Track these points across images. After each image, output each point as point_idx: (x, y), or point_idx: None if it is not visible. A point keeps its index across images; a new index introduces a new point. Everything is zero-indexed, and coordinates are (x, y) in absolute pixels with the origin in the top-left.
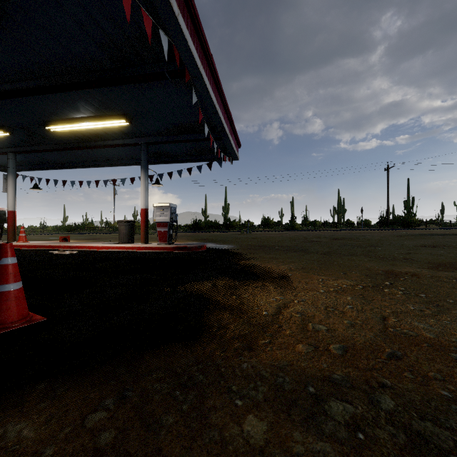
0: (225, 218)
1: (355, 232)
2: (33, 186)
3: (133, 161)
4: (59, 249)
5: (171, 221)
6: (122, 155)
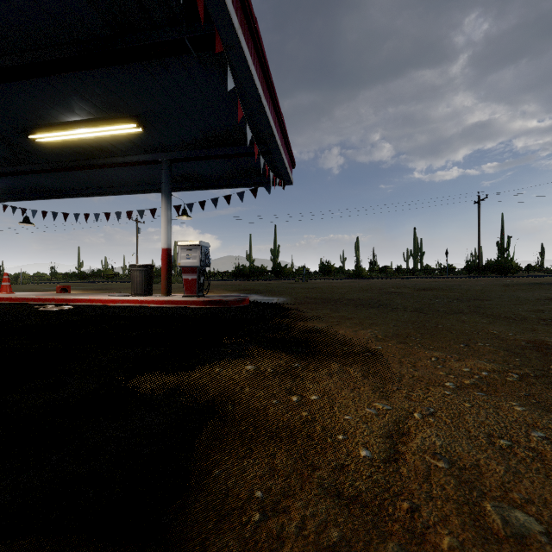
0: (274, 263)
1: (442, 280)
2: (23, 220)
3: (153, 187)
4: (51, 303)
5: (202, 264)
6: (139, 178)
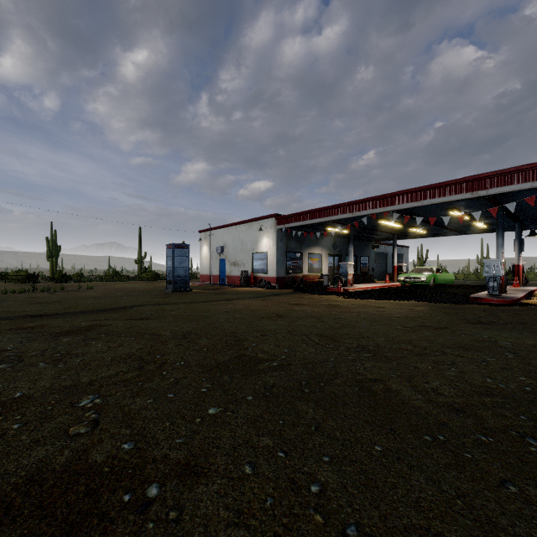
0: None
1: None
2: None
3: None
4: None
5: (486, 274)
6: None
